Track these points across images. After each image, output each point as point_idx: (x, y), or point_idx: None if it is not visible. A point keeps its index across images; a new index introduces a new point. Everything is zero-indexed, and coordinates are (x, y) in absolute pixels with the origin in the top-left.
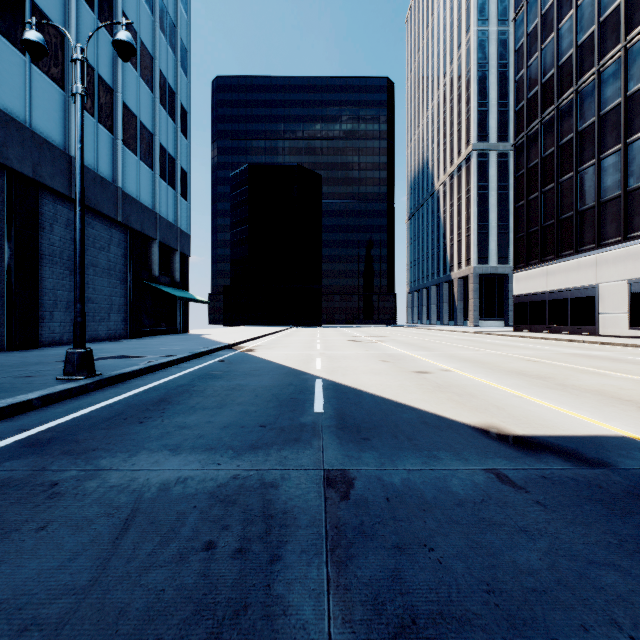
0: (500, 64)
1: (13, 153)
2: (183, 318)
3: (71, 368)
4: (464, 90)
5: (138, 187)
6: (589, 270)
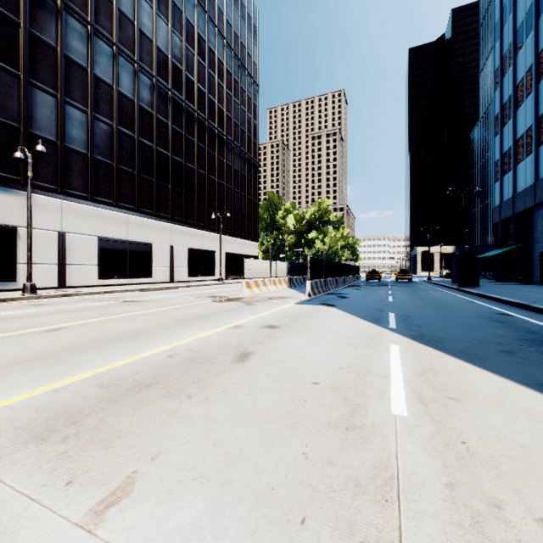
0: None
1: None
2: None
3: None
4: None
5: None
6: None
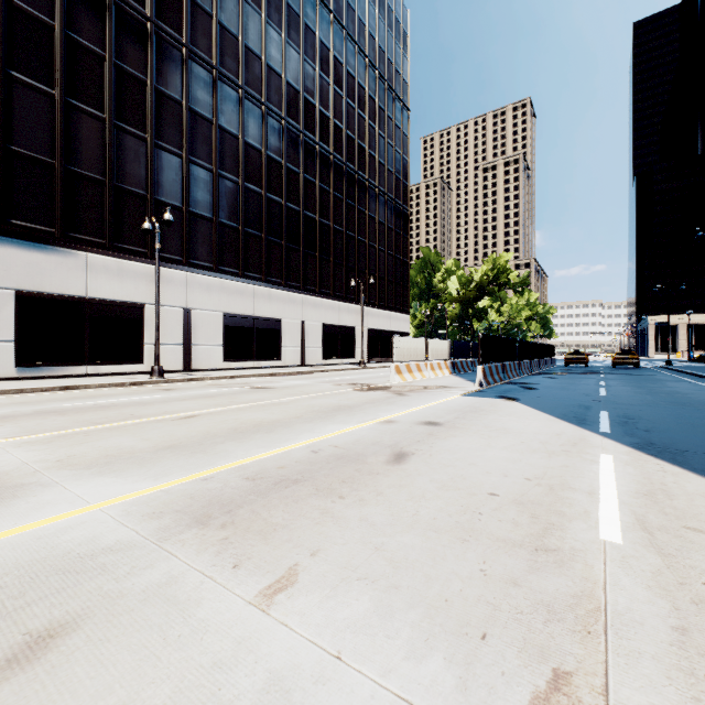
0: None
1: None
2: None
3: None
4: None
5: None
6: None
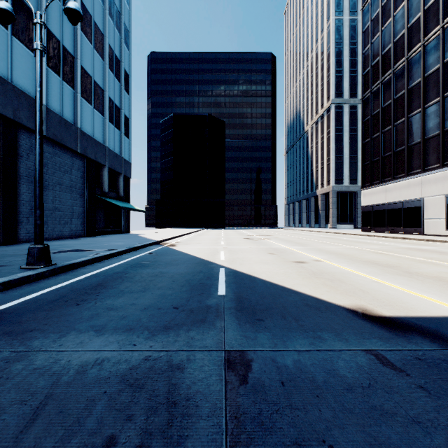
0: (351, 43)
1: None
2: (126, 222)
3: (32, 259)
4: (325, 61)
5: (93, 128)
6: (416, 188)
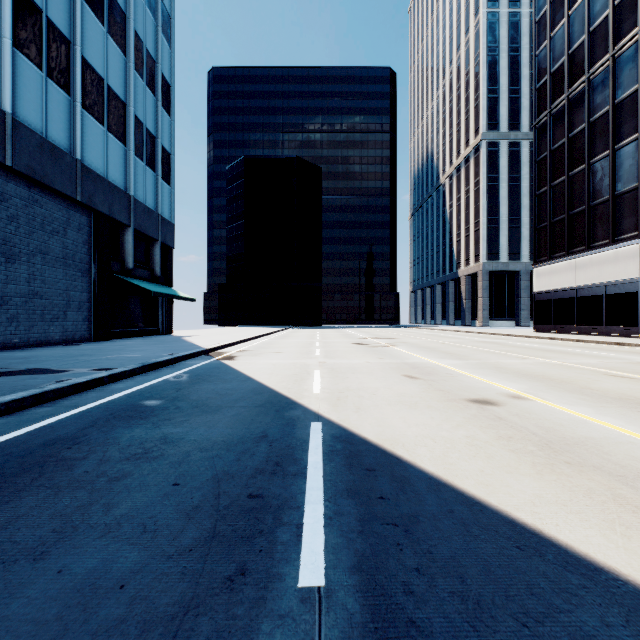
0: (511, 48)
1: None
2: (166, 317)
3: None
4: (472, 76)
5: (105, 163)
6: (630, 262)
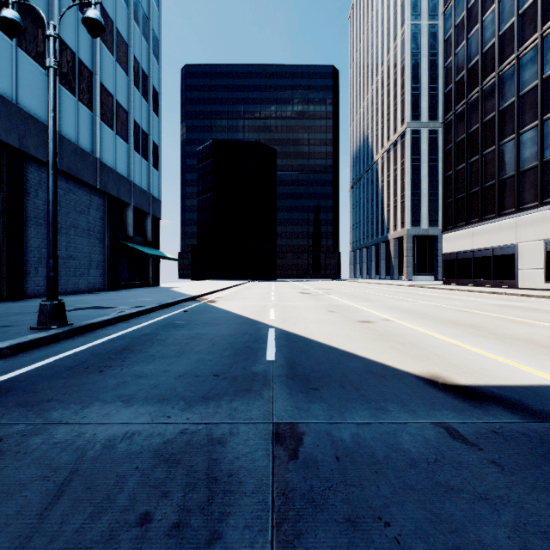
0: (430, 53)
1: (1, 126)
2: (155, 273)
3: (44, 318)
4: (399, 76)
5: (115, 158)
6: (509, 231)
